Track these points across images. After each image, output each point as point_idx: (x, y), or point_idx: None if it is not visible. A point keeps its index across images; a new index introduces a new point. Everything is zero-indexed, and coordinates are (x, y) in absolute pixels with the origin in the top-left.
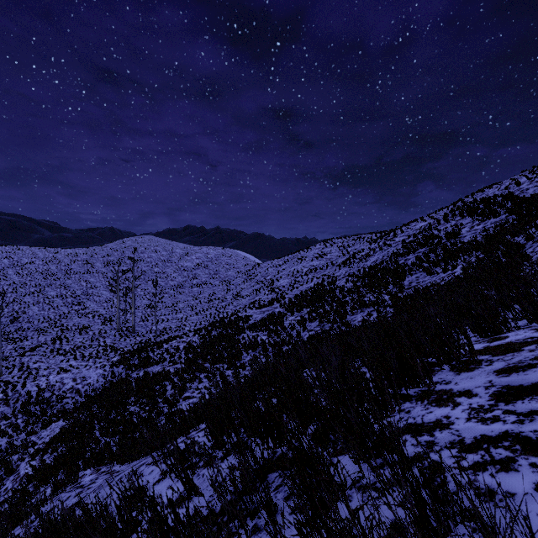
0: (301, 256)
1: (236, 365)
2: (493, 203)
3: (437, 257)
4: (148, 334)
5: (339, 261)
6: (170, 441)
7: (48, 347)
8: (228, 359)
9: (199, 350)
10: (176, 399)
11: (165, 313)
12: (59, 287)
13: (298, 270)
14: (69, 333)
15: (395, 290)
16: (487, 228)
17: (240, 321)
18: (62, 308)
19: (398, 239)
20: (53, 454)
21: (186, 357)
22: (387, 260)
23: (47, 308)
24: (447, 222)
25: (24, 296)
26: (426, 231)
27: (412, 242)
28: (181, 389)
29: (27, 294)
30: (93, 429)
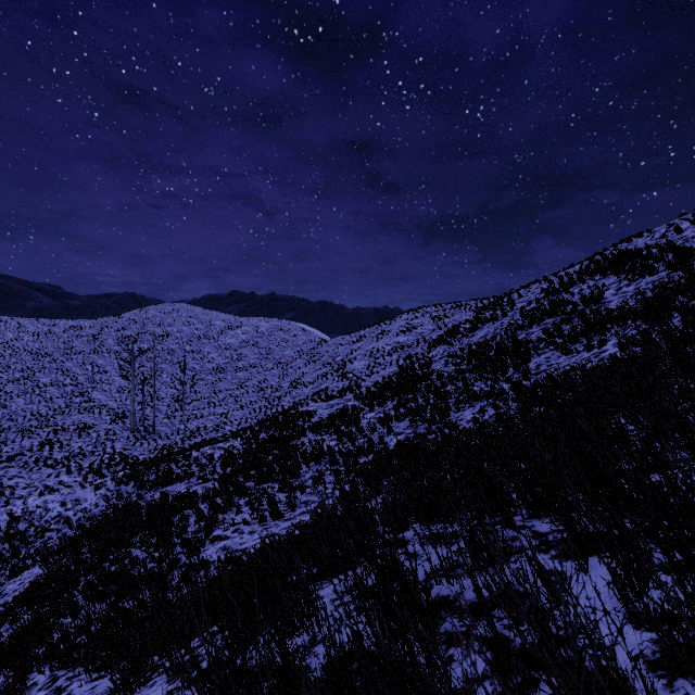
0: (382, 330)
1: (292, 485)
2: (647, 257)
3: (574, 330)
4: (174, 435)
5: (433, 336)
6: (145, 680)
7: (32, 455)
8: (280, 475)
9: (241, 460)
10: (200, 541)
11: (199, 406)
12: (54, 372)
13: (379, 348)
14: (65, 435)
15: (517, 376)
16: (643, 289)
17: (300, 419)
18: (58, 400)
19: (515, 306)
20: (14, 624)
21: (222, 471)
22: (501, 334)
23: (37, 400)
24: (583, 282)
25: (6, 384)
26: (554, 295)
27: (535, 310)
28: (210, 524)
29: (10, 381)
30: (76, 585)
